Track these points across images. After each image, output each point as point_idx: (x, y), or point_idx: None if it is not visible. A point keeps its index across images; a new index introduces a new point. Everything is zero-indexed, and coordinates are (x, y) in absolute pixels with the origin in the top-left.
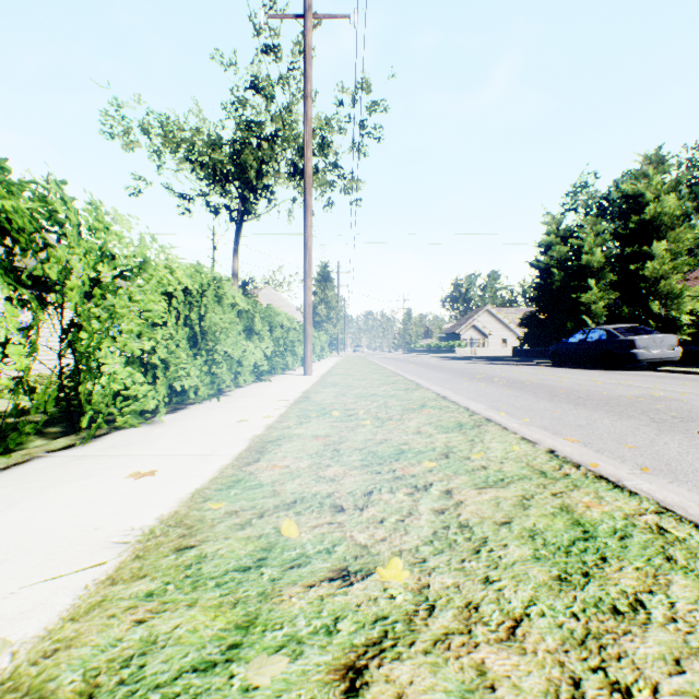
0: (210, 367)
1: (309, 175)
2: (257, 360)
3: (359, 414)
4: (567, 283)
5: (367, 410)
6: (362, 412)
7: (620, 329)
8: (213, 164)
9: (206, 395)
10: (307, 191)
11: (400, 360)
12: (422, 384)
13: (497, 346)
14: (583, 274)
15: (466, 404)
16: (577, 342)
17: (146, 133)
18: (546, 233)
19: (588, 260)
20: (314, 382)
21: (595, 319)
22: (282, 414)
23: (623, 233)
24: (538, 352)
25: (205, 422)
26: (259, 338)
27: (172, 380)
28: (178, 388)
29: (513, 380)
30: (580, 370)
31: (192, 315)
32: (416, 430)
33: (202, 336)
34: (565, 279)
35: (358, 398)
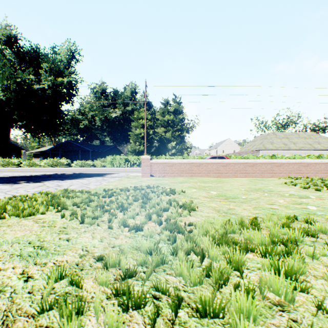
0: None
1: None
2: None
3: None
4: None
5: None
6: None
7: None
8: None
9: None
10: None
11: None
12: None
13: None
14: None
15: None
16: None
17: None
18: None
19: None
20: None
21: None
22: None
23: None
24: None
25: None
26: None
27: None
28: None
29: None
30: None
31: None
32: None
33: None
34: None
35: None
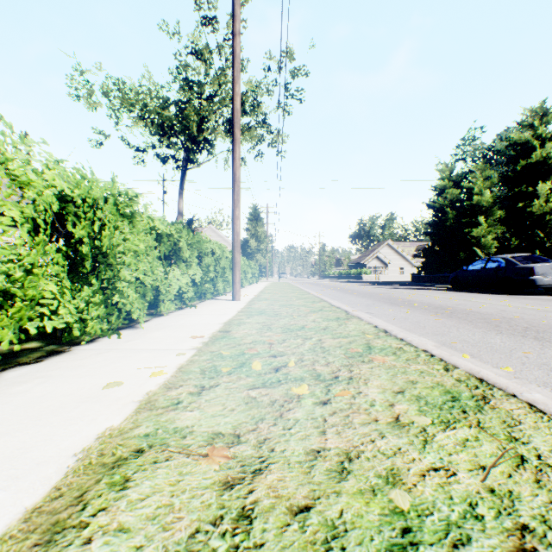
0: (107, 297)
1: (237, 109)
2: (182, 287)
3: (290, 366)
4: (458, 220)
5: (299, 356)
6: (292, 362)
7: (518, 257)
8: (161, 120)
9: (99, 333)
10: (235, 125)
11: (318, 285)
12: (351, 312)
13: (396, 273)
14: (474, 212)
15: (422, 344)
16: (476, 269)
17: (107, 96)
18: (441, 178)
19: (478, 200)
20: (239, 309)
21: (485, 250)
22: (182, 366)
23: (511, 175)
24: (434, 278)
25: (58, 385)
26: (187, 264)
27: (24, 319)
28: (31, 331)
29: (434, 305)
30: (483, 295)
31: (76, 232)
32: (391, 416)
33: (103, 261)
34: (457, 216)
35: (286, 332)
